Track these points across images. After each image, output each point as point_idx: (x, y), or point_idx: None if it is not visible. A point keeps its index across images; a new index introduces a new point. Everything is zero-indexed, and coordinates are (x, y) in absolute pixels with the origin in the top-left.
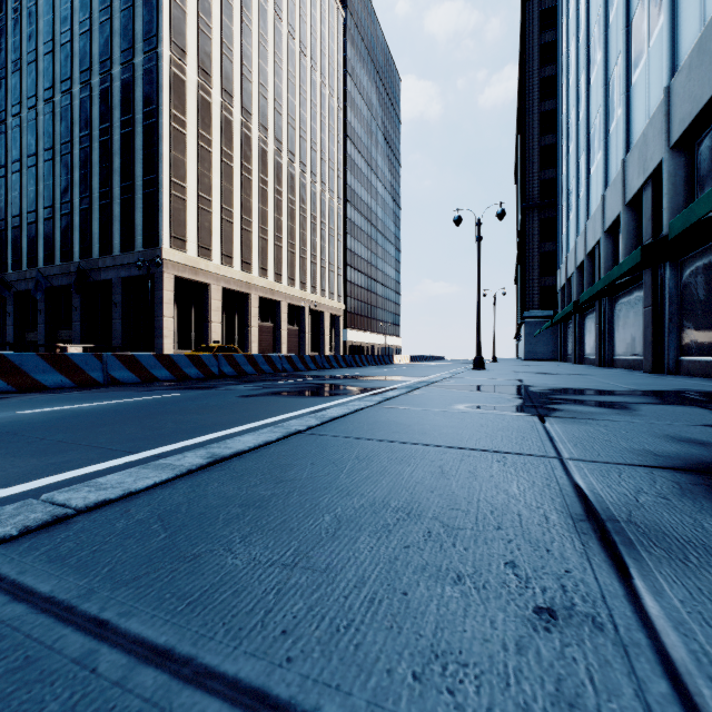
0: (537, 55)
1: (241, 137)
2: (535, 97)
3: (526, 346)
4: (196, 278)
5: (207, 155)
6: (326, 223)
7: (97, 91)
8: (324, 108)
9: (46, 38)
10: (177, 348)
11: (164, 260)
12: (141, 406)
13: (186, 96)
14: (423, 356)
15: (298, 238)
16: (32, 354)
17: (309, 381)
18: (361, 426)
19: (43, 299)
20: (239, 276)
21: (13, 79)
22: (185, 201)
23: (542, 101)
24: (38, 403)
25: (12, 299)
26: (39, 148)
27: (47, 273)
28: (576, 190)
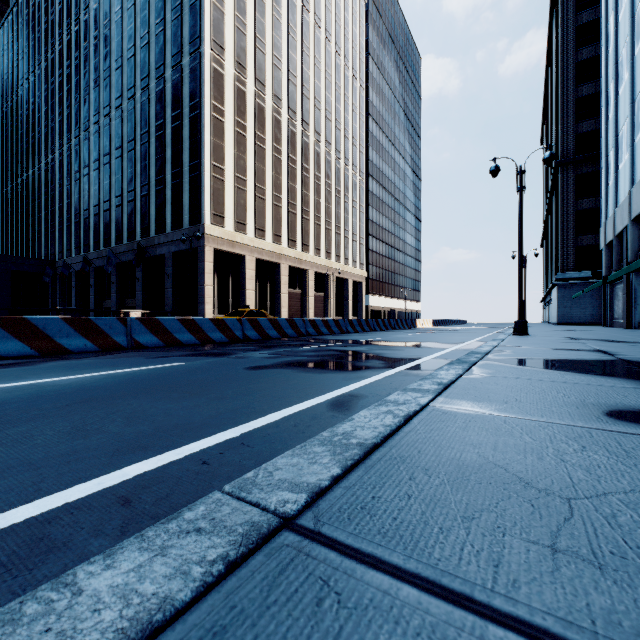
0: (573, 1)
1: (272, 121)
2: (570, 46)
3: (560, 310)
4: (233, 250)
5: (242, 139)
6: (349, 196)
7: (154, 94)
8: (347, 89)
9: (116, 56)
10: (217, 313)
11: (205, 235)
12: (125, 381)
13: (224, 88)
14: (445, 320)
15: (324, 211)
16: (56, 318)
17: (332, 347)
18: (439, 494)
19: (115, 273)
20: (270, 247)
21: (94, 94)
22: (223, 182)
23: (578, 50)
24: (30, 372)
25: (93, 274)
26: (112, 148)
27: (117, 251)
28: (631, 134)
